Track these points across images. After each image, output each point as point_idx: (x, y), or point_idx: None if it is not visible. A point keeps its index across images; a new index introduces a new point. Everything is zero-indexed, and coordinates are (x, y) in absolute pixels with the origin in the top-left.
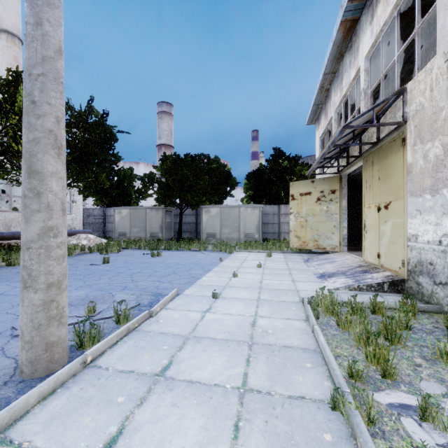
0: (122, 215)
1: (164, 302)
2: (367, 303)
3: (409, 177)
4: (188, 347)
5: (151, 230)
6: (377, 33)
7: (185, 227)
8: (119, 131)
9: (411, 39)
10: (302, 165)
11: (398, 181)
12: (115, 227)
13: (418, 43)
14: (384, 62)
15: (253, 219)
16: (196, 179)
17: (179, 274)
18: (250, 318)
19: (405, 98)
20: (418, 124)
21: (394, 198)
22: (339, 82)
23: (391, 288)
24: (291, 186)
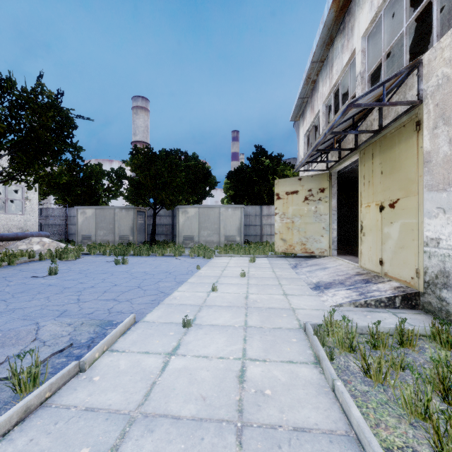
0: (87, 216)
1: (109, 341)
2: (394, 333)
3: (426, 168)
4: (128, 447)
5: (120, 233)
6: (379, 4)
7: (160, 230)
8: (78, 116)
9: (425, 3)
10: (284, 165)
11: (410, 174)
12: (77, 229)
13: (438, 4)
14: (374, 52)
15: (234, 220)
16: (171, 176)
17: (144, 289)
18: (237, 364)
19: (421, 72)
20: (441, 101)
21: (404, 194)
22: (328, 71)
23: (404, 302)
24: (276, 184)
